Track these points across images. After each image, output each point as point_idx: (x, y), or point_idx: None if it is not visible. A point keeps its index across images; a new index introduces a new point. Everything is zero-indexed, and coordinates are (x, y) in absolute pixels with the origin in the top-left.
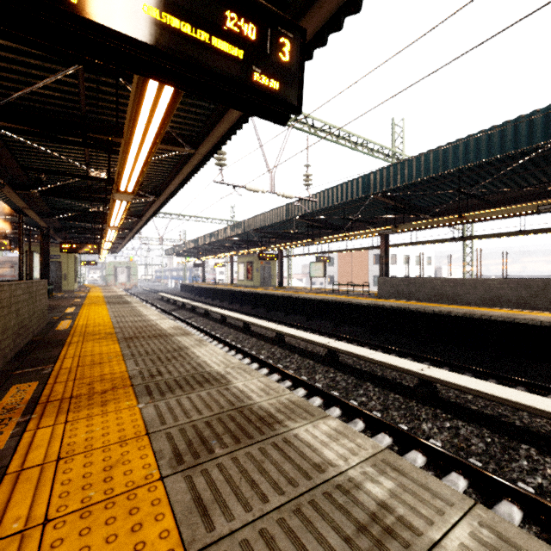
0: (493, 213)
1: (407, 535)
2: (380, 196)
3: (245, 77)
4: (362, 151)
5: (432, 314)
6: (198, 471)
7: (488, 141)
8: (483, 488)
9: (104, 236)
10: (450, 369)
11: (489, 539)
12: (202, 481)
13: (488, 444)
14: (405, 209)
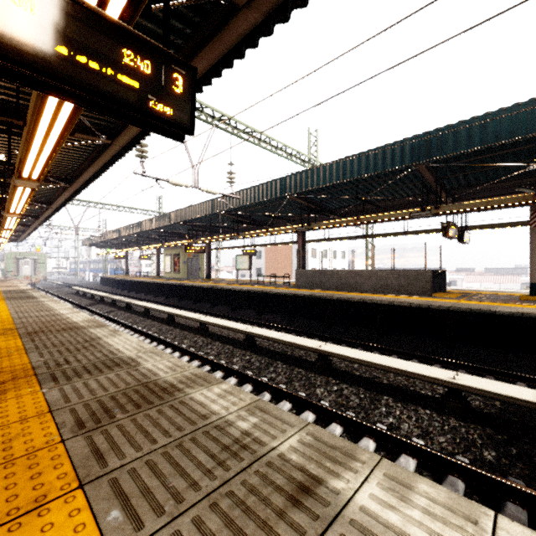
0: (381, 216)
1: (256, 447)
2: (296, 197)
3: (142, 104)
4: (282, 155)
5: (336, 301)
6: (98, 432)
7: (374, 159)
8: (353, 432)
9: (2, 223)
10: (347, 346)
11: (309, 441)
12: (101, 438)
13: (361, 399)
14: (317, 210)
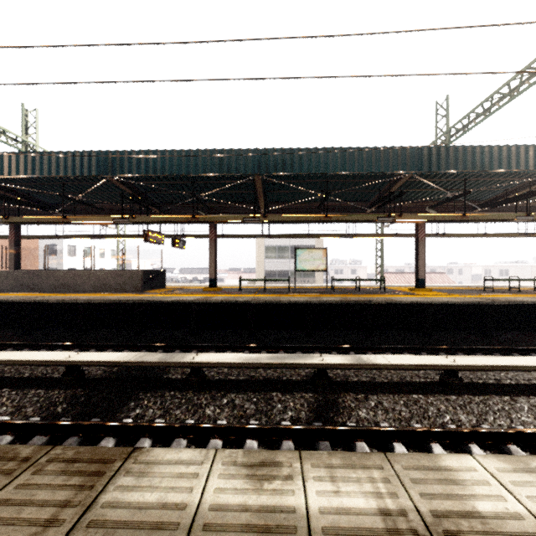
0: (88, 219)
1: None
2: None
3: None
4: None
5: (35, 303)
6: None
7: (65, 162)
8: None
9: None
10: (31, 349)
11: None
12: None
13: None
14: (22, 202)
